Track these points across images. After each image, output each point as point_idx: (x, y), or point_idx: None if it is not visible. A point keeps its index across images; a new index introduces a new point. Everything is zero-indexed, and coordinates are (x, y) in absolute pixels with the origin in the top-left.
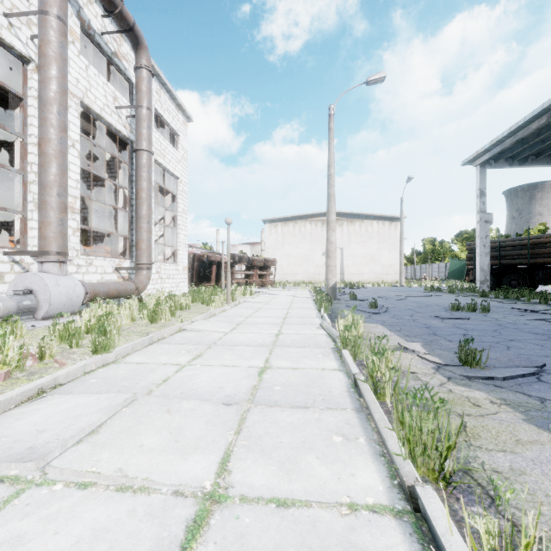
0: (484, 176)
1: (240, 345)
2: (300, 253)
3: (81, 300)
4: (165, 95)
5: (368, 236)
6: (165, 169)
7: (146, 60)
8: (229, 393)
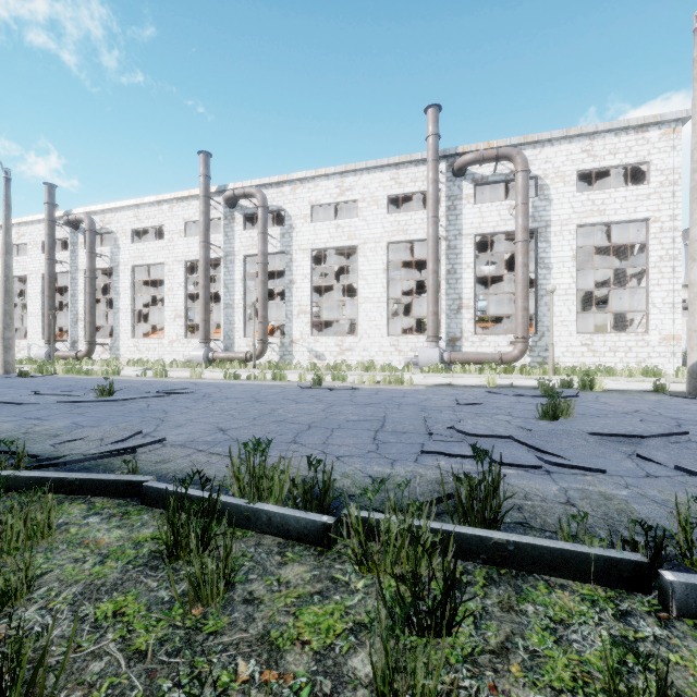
0: None
1: None
2: None
3: (438, 361)
4: (605, 138)
5: None
6: (611, 222)
7: (518, 164)
8: None
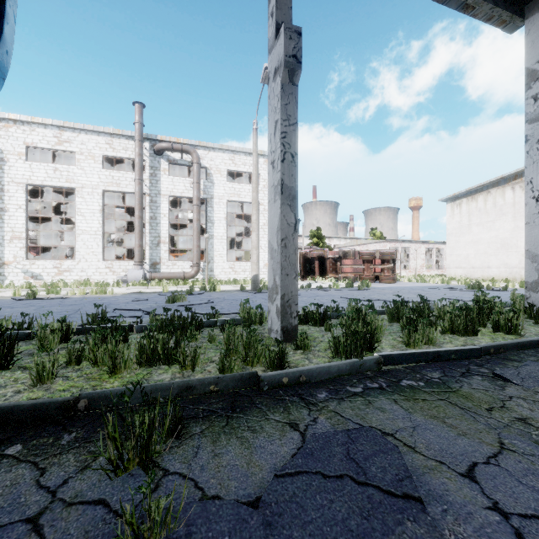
0: (536, 32)
1: None
2: (494, 237)
3: (142, 279)
4: (240, 155)
5: None
6: (243, 201)
7: (194, 158)
8: None
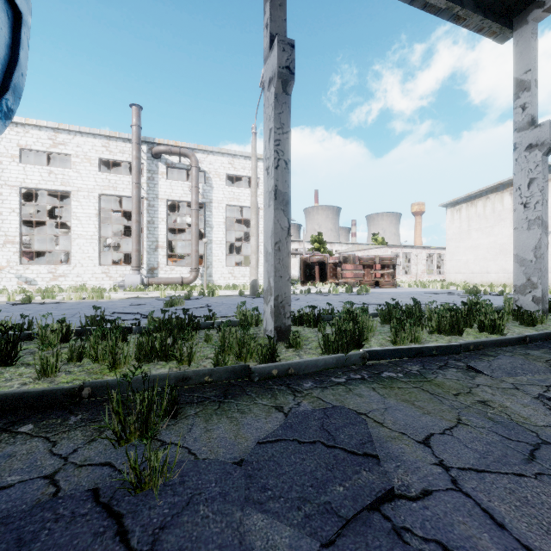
0: (524, 43)
1: None
2: (492, 242)
3: (139, 284)
4: (240, 159)
5: None
6: (243, 206)
7: (193, 162)
8: None
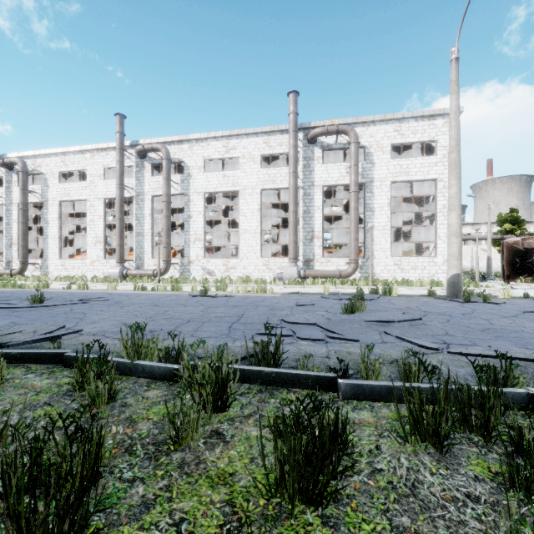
0: None
1: None
2: None
3: (296, 276)
4: (409, 122)
5: None
6: (413, 180)
7: (351, 138)
8: None
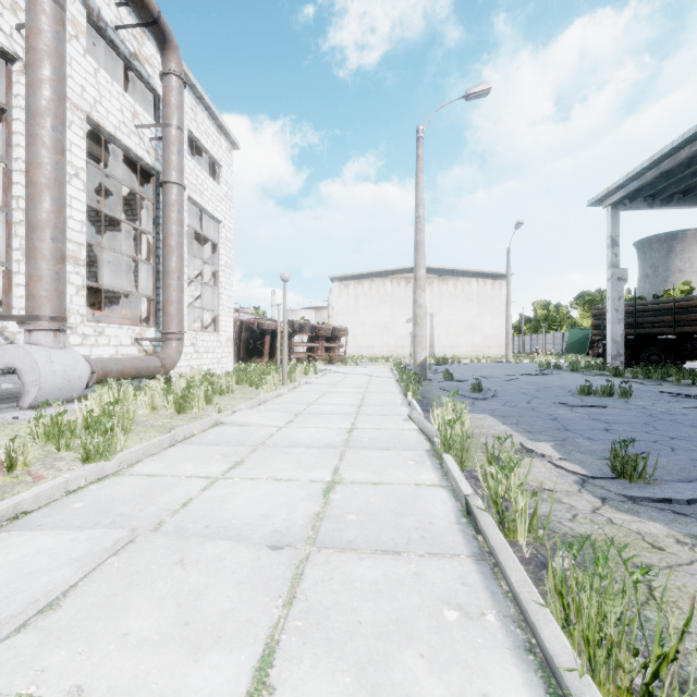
0: (616, 219)
1: (298, 446)
2: (377, 320)
3: (84, 381)
4: (203, 112)
5: (464, 298)
6: (203, 209)
7: (176, 64)
8: (279, 527)
